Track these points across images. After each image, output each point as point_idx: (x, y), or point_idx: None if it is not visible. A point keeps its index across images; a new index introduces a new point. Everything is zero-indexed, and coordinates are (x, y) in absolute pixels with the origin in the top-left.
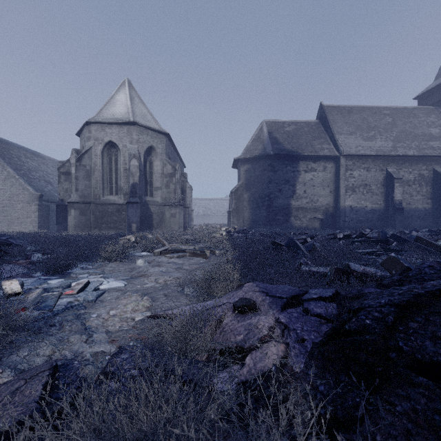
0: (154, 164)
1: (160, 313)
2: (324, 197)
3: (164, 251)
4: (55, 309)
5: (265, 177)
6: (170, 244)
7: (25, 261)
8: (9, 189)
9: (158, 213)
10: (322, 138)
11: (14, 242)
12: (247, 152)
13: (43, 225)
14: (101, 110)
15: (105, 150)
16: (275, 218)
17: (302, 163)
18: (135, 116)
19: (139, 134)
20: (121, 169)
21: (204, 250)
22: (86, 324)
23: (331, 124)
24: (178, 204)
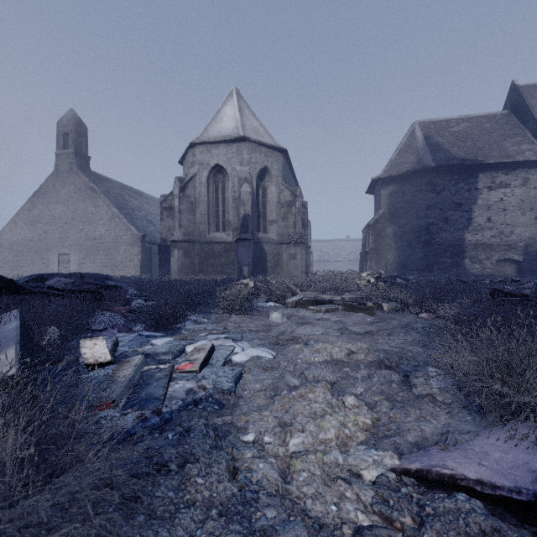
0: (268, 190)
1: (438, 469)
2: (525, 227)
3: (301, 302)
4: (165, 407)
5: (421, 201)
6: (302, 292)
7: (124, 308)
8: (114, 230)
9: (274, 254)
10: (517, 136)
11: (115, 286)
12: (392, 168)
13: (145, 270)
14: (206, 128)
15: (210, 177)
16: (438, 260)
17: (483, 176)
18: (245, 131)
19: (251, 152)
20: (229, 199)
21: (365, 302)
22: (239, 474)
23: (534, 111)
24: (299, 242)
